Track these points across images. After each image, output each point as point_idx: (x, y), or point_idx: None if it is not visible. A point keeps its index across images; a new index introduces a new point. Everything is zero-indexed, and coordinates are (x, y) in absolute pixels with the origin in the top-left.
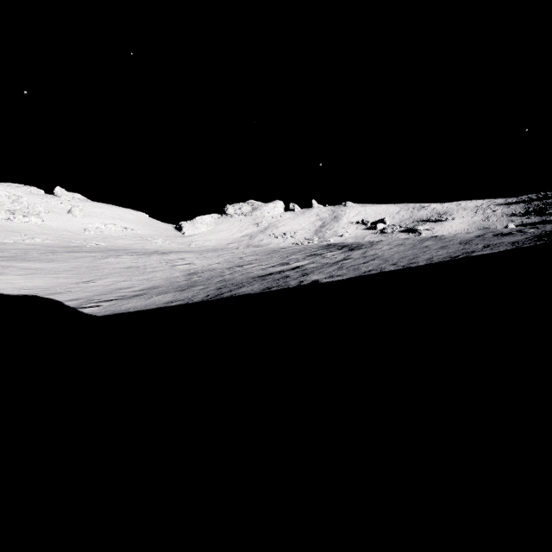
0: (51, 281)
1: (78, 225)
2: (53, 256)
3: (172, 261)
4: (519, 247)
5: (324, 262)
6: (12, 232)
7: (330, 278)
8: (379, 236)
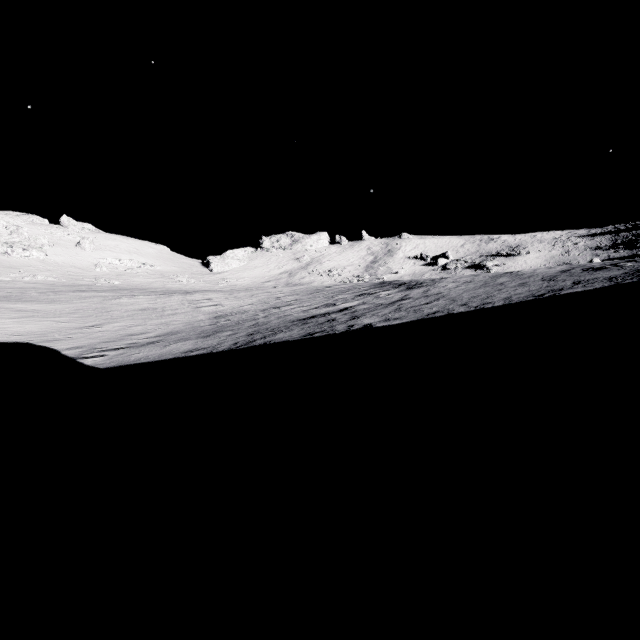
0: (49, 326)
1: (87, 260)
2: (55, 296)
3: (197, 302)
4: (620, 283)
5: (378, 303)
6: (9, 268)
7: (386, 321)
8: (441, 273)
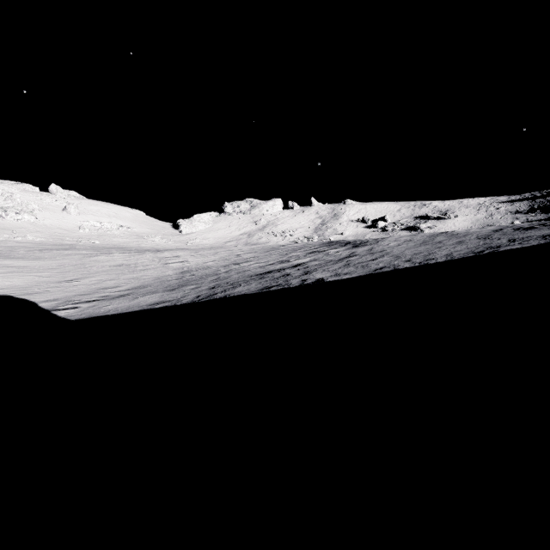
0: (31, 280)
1: (72, 223)
2: (41, 254)
3: (166, 259)
4: None
5: (328, 259)
6: (3, 229)
7: (337, 276)
8: (380, 234)
